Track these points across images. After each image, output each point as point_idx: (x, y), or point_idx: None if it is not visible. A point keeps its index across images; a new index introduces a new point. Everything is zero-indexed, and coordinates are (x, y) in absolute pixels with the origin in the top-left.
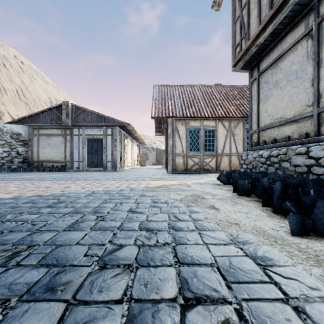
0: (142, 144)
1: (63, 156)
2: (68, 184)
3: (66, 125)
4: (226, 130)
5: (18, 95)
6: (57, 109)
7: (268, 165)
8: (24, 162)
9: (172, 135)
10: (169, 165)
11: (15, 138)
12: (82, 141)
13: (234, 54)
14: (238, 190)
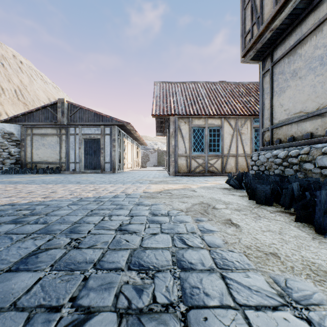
0: (143, 144)
1: (58, 157)
2: (56, 188)
3: (61, 124)
4: (232, 129)
5: (16, 95)
6: (52, 107)
7: (284, 166)
8: (16, 164)
9: (174, 135)
10: (171, 166)
11: (7, 138)
12: (79, 141)
13: (244, 43)
14: (257, 197)
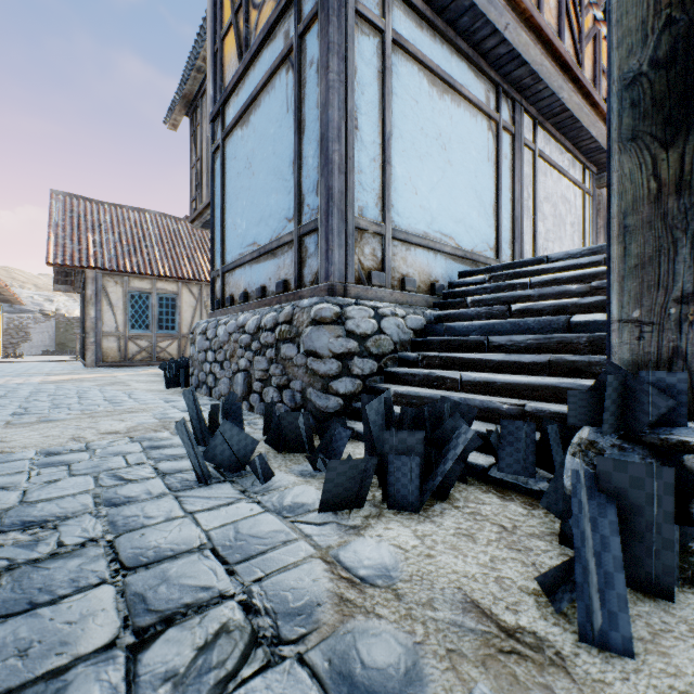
0: (11, 302)
1: None
2: None
3: None
4: (195, 300)
5: None
6: None
7: None
8: None
9: (95, 301)
10: (89, 352)
11: None
12: None
13: (191, 208)
14: (166, 373)
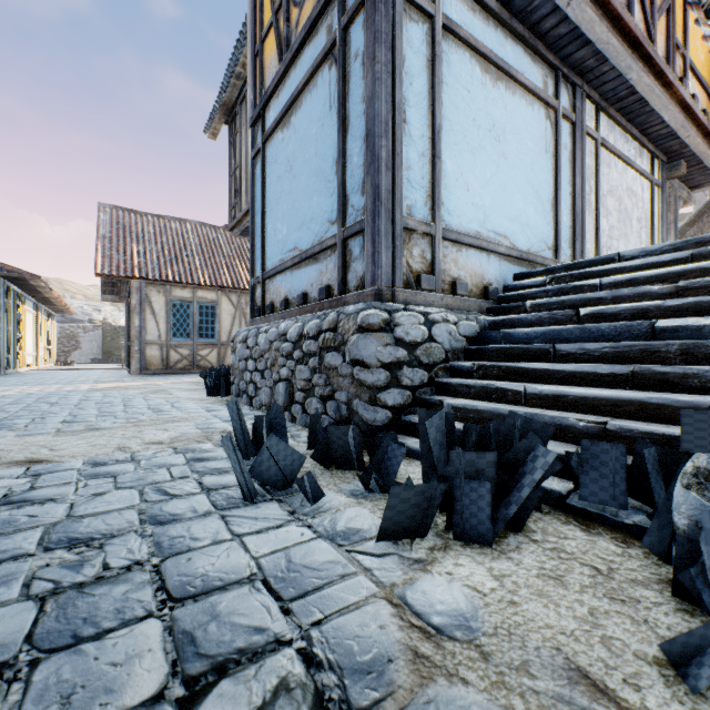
0: (63, 312)
1: None
2: None
3: None
4: (234, 308)
5: None
6: None
7: None
8: None
9: (140, 310)
10: (133, 360)
11: None
12: None
13: (231, 216)
14: (207, 382)
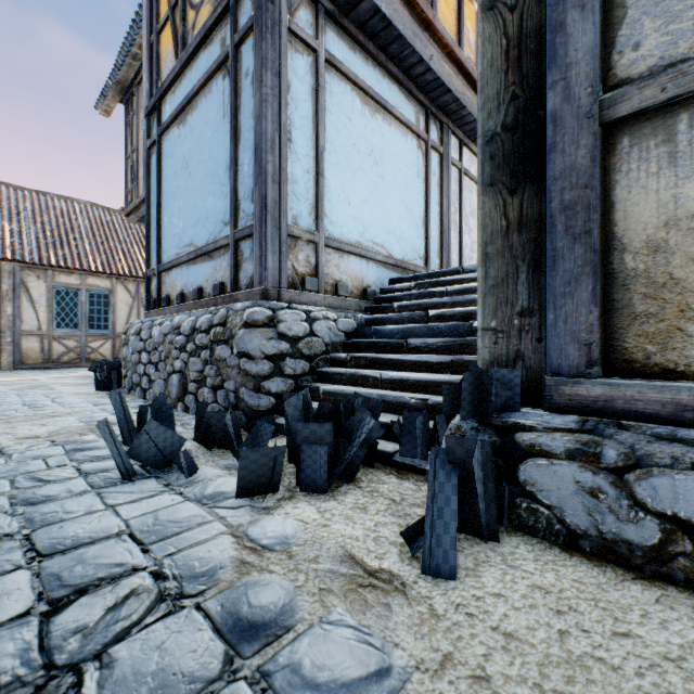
0: None
1: None
2: None
3: None
4: (131, 297)
5: None
6: None
7: None
8: None
9: (13, 296)
10: (5, 353)
11: None
12: None
13: (127, 200)
14: (97, 376)
